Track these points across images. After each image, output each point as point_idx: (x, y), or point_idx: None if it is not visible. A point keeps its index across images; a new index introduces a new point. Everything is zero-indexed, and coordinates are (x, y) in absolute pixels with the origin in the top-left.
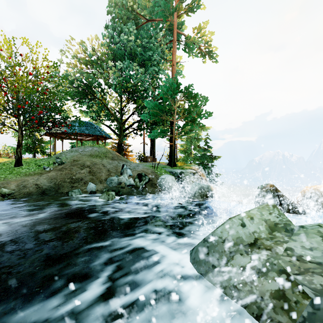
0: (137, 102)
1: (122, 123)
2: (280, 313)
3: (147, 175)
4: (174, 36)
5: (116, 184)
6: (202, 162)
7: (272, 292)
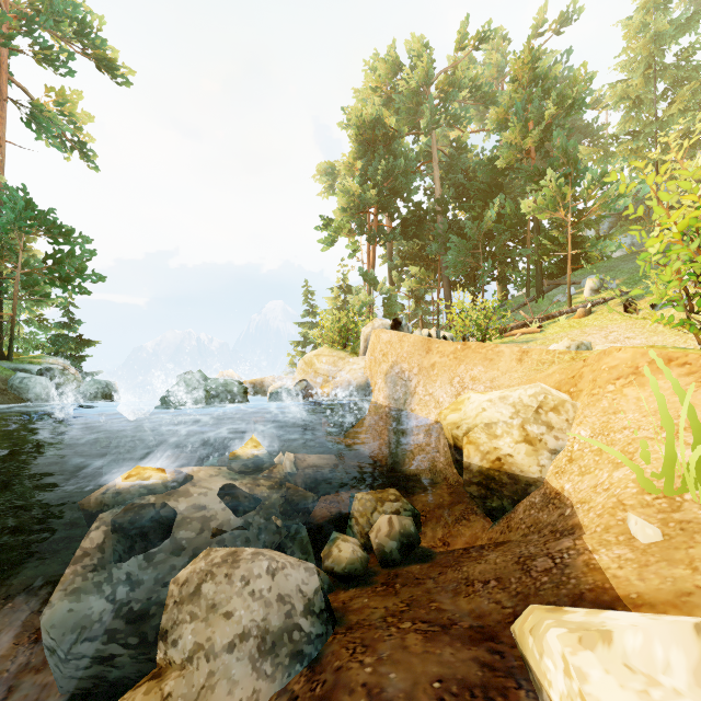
0: None
1: None
2: (204, 400)
3: None
4: (2, 85)
5: None
6: (57, 352)
7: (201, 397)
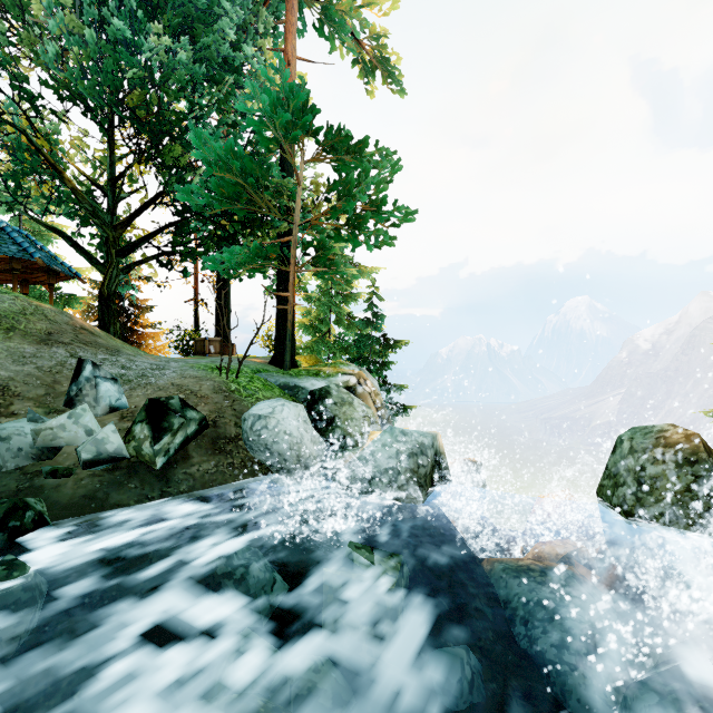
0: (167, 153)
1: (115, 226)
2: None
3: (197, 405)
4: None
5: (24, 460)
6: (360, 357)
7: None
